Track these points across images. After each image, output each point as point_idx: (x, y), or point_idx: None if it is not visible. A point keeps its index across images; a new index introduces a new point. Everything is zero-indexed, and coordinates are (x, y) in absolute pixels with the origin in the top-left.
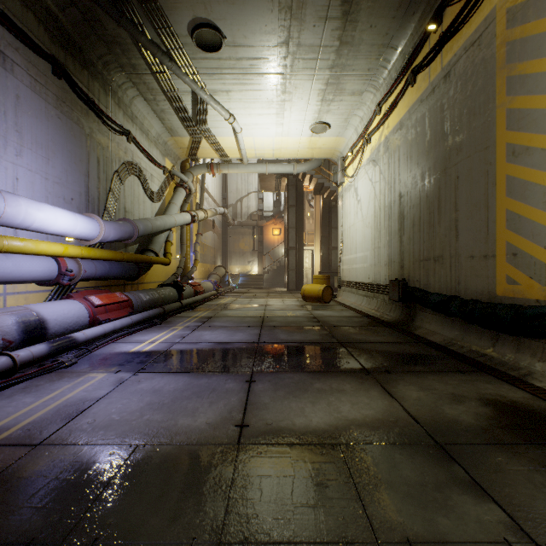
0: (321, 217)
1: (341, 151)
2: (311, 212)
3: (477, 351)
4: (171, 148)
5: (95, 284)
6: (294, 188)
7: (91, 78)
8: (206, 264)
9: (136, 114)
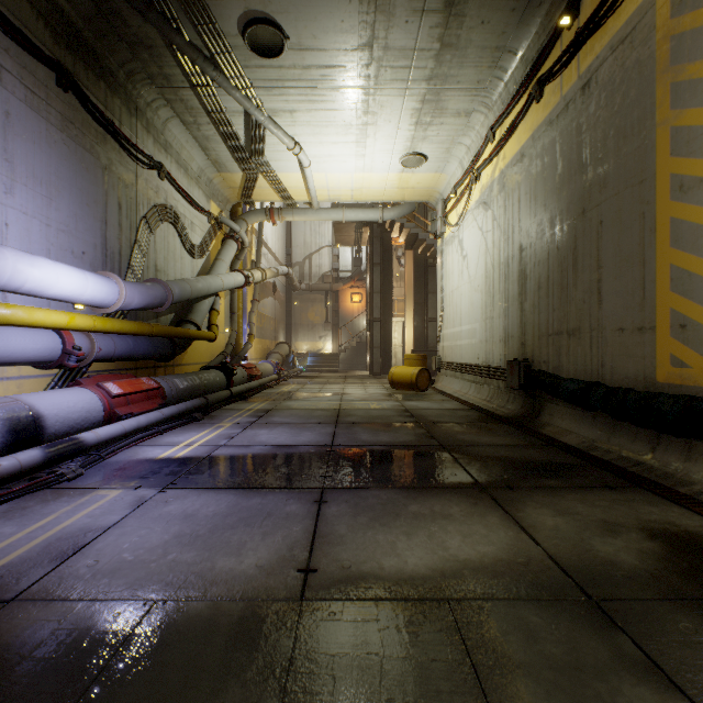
0: (414, 279)
1: (441, 192)
2: (402, 272)
3: (629, 457)
4: (217, 188)
5: (116, 366)
6: (379, 240)
7: (110, 92)
8: (265, 340)
9: (170, 142)
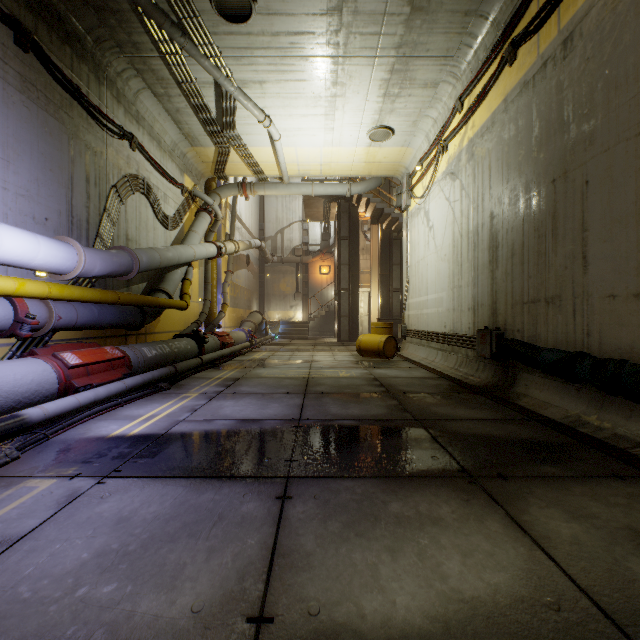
0: (379, 252)
1: (407, 166)
2: (367, 245)
3: (626, 436)
4: (191, 163)
5: (83, 335)
6: (347, 215)
7: (76, 58)
8: (239, 310)
9: (142, 114)
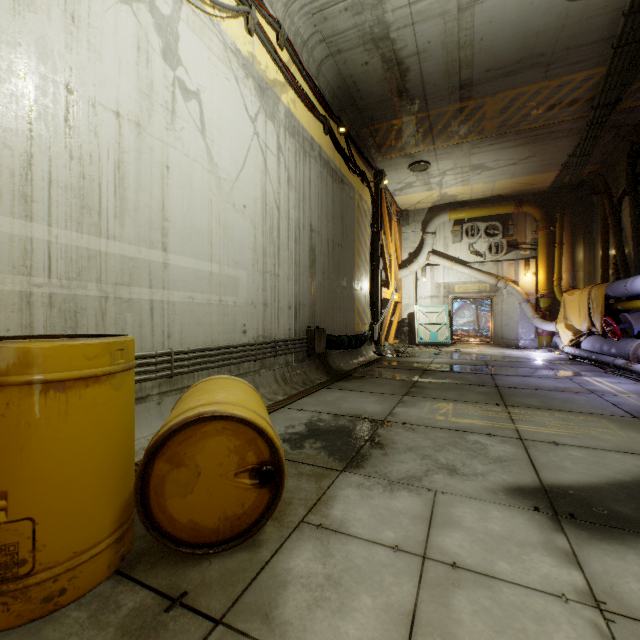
0: None
1: None
2: None
3: (361, 360)
4: None
5: None
6: None
7: None
8: None
9: None
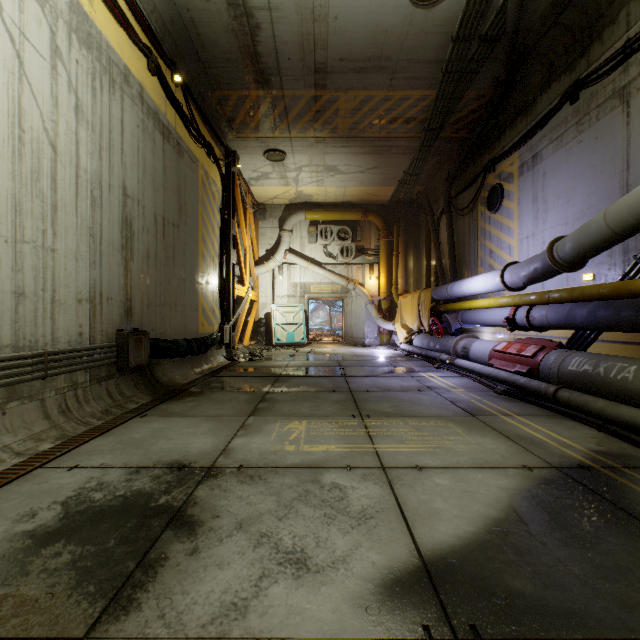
0: None
1: None
2: None
3: (206, 368)
4: None
5: None
6: None
7: (635, 0)
8: None
9: None
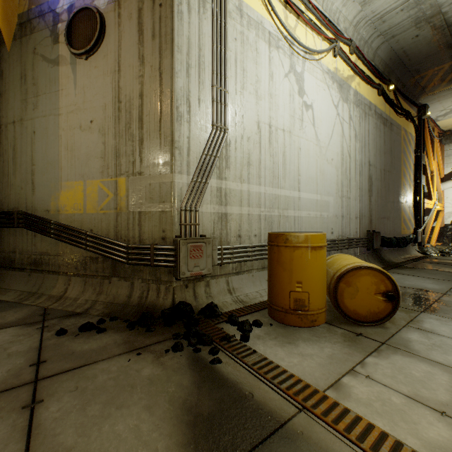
0: None
1: None
2: None
3: (406, 256)
4: None
5: None
6: None
7: None
8: None
9: None
